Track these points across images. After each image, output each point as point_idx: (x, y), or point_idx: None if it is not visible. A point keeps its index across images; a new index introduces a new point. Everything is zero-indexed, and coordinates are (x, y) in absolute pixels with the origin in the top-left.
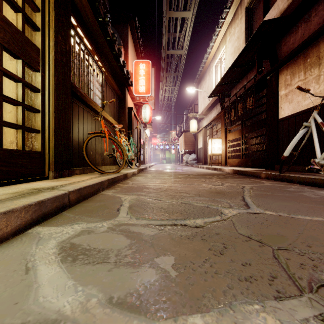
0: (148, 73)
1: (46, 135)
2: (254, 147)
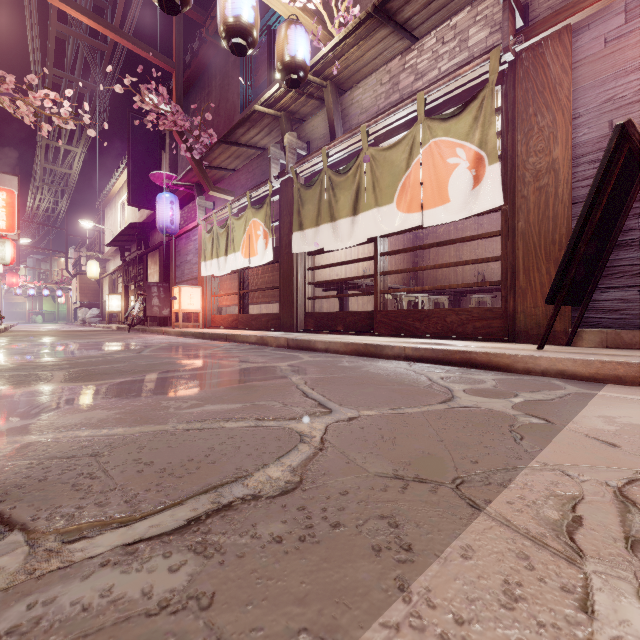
0: (12, 206)
1: None
2: None
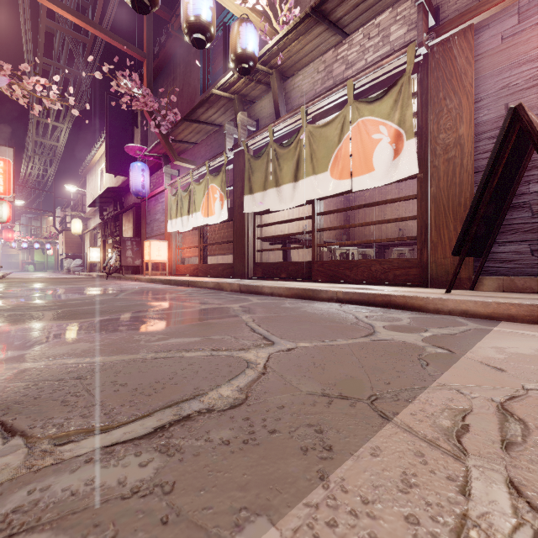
0: (8, 173)
1: None
2: None
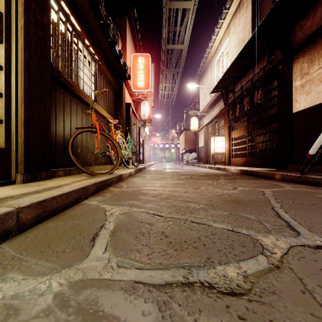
0: (147, 67)
1: (13, 127)
2: (259, 145)
